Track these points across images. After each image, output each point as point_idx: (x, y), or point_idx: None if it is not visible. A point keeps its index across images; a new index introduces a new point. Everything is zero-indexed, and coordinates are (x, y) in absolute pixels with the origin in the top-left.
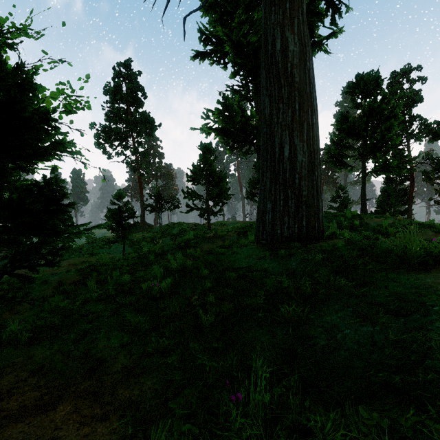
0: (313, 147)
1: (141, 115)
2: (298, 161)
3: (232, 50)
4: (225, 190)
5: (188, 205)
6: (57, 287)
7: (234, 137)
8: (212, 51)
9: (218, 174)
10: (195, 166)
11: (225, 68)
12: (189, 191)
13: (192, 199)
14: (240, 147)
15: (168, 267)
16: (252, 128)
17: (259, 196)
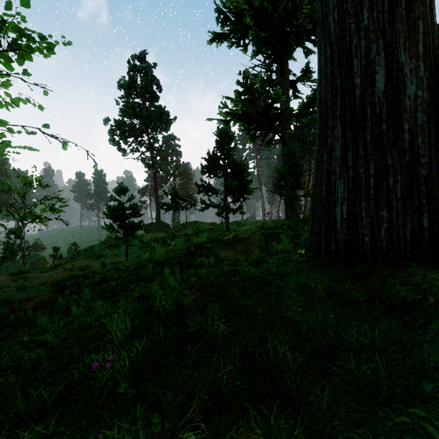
0: (435, 69)
1: (155, 108)
2: (408, 97)
3: (253, 21)
4: (247, 182)
5: (202, 201)
6: (10, 313)
7: (255, 124)
8: (231, 32)
9: (238, 163)
10: (211, 155)
11: (245, 50)
12: (203, 184)
13: (207, 193)
14: (263, 136)
15: (155, 299)
16: (277, 112)
17: (316, 175)
